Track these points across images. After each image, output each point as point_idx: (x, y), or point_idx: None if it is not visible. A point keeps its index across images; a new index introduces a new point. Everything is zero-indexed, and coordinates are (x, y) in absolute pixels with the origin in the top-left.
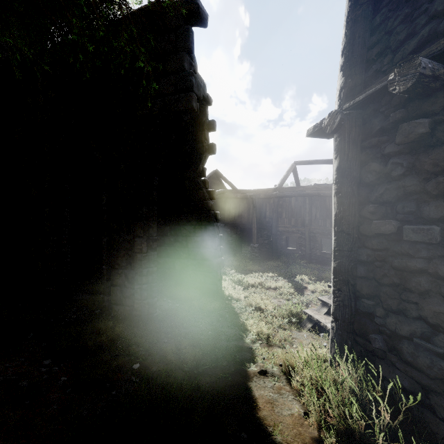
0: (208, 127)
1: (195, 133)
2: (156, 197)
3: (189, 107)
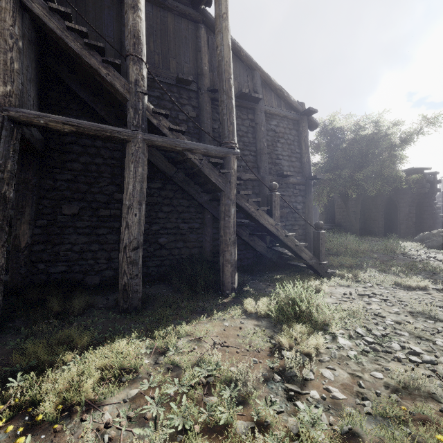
0: (436, 182)
1: (430, 186)
2: (414, 212)
3: (424, 192)
